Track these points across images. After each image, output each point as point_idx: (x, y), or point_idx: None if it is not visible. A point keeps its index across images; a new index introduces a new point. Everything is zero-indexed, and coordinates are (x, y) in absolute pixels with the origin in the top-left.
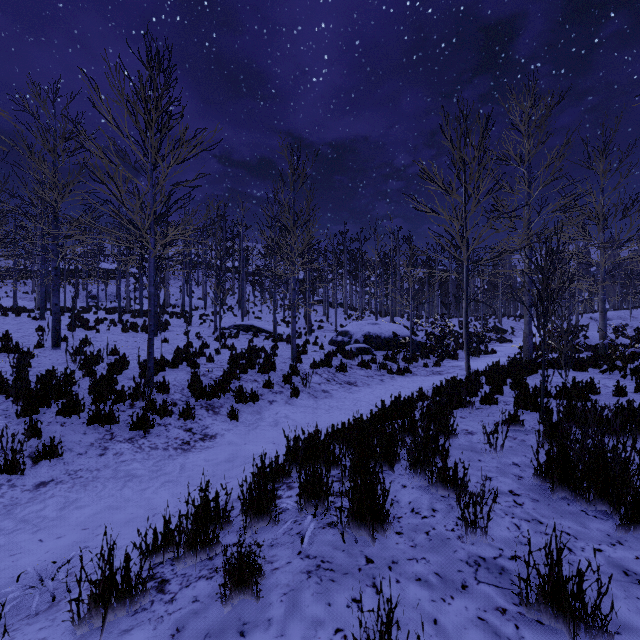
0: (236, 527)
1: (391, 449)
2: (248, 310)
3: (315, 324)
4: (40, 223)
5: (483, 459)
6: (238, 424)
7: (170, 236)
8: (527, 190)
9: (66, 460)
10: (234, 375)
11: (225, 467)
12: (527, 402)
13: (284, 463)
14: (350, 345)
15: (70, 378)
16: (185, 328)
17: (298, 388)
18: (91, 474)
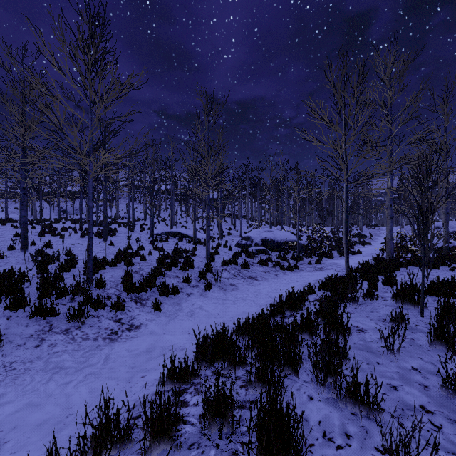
0: (138, 446)
1: (295, 354)
2: (176, 221)
3: (225, 231)
4: (11, 153)
5: (381, 361)
6: (160, 314)
7: (103, 159)
8: (390, 127)
9: (5, 352)
10: (160, 272)
11: (144, 358)
12: (405, 299)
13: (193, 364)
14: (251, 247)
15: (23, 276)
16: (128, 234)
17: (211, 283)
18: (24, 366)
